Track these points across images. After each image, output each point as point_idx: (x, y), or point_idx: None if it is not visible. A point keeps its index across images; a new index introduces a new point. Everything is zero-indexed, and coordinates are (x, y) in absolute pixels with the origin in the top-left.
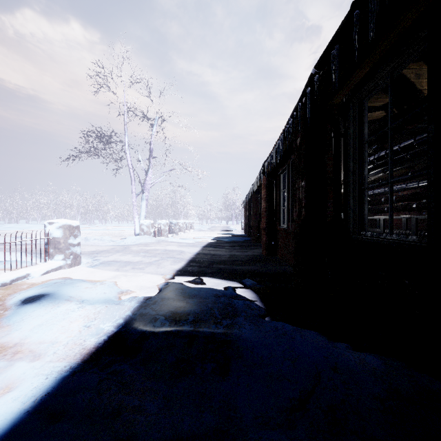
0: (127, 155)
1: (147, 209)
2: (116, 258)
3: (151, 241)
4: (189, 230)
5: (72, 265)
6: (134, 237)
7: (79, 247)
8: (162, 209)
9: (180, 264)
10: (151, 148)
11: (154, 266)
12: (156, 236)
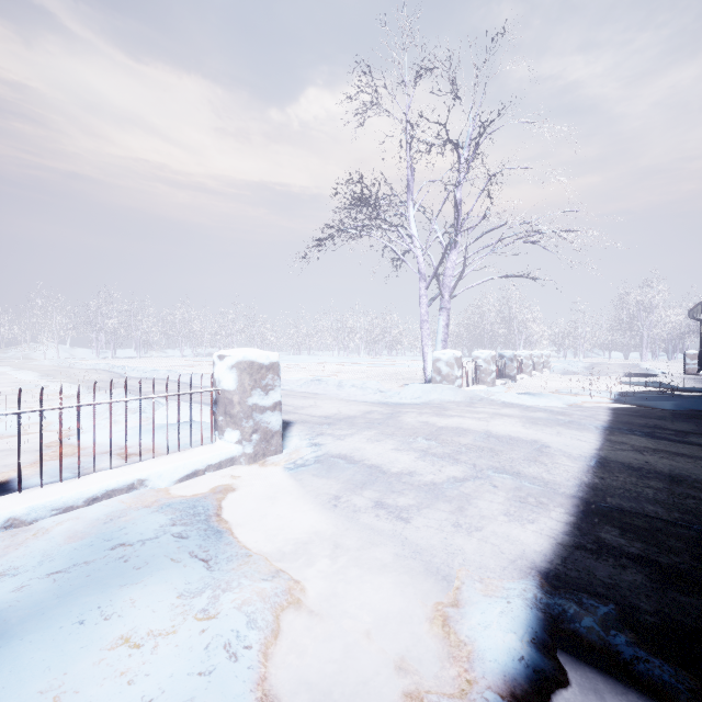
0: (412, 224)
1: (458, 332)
2: (355, 446)
3: (454, 398)
4: (539, 371)
5: (256, 457)
6: (418, 386)
7: (277, 414)
8: (483, 332)
9: (547, 521)
10: (458, 200)
11: (445, 510)
12: (470, 382)
